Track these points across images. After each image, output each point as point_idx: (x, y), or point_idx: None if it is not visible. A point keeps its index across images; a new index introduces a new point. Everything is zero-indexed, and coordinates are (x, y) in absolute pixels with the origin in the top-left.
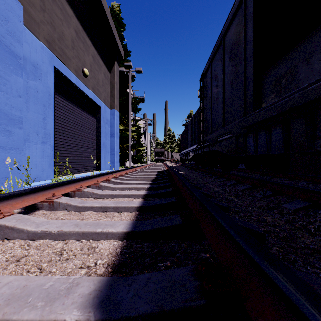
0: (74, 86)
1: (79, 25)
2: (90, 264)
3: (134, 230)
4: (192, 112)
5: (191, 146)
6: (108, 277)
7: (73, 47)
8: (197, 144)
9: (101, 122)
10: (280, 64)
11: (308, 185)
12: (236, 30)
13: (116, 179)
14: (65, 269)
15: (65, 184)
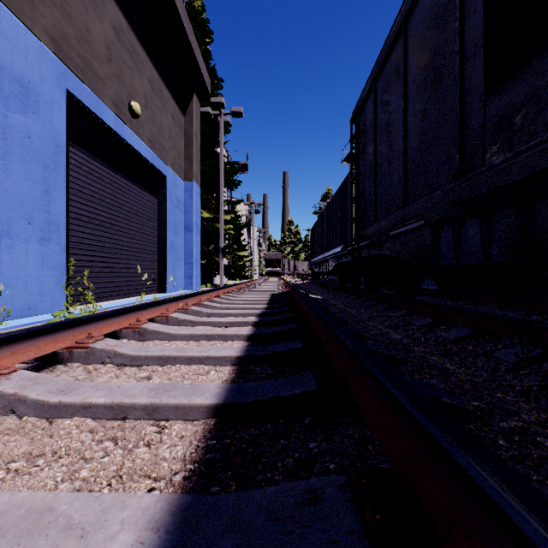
0: (112, 132)
1: (123, 19)
2: None
3: None
4: (330, 190)
5: (332, 249)
6: None
7: (109, 59)
8: (343, 244)
9: (167, 203)
10: (509, 86)
11: None
12: None
13: (183, 314)
14: None
15: (43, 333)
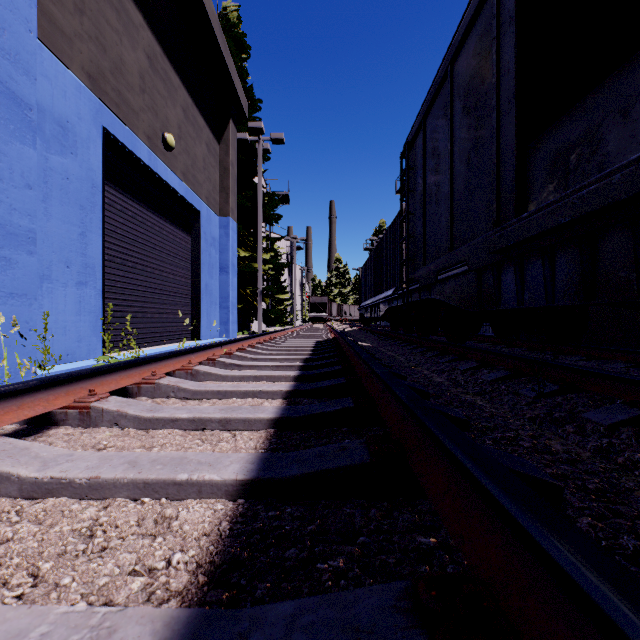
0: (145, 168)
1: (157, 44)
2: (156, 562)
3: (262, 478)
4: (384, 224)
5: (383, 291)
6: (190, 610)
7: (143, 89)
8: (395, 287)
9: (201, 242)
10: (565, 122)
11: (629, 372)
12: (478, 50)
13: (228, 359)
14: (94, 576)
15: (119, 369)
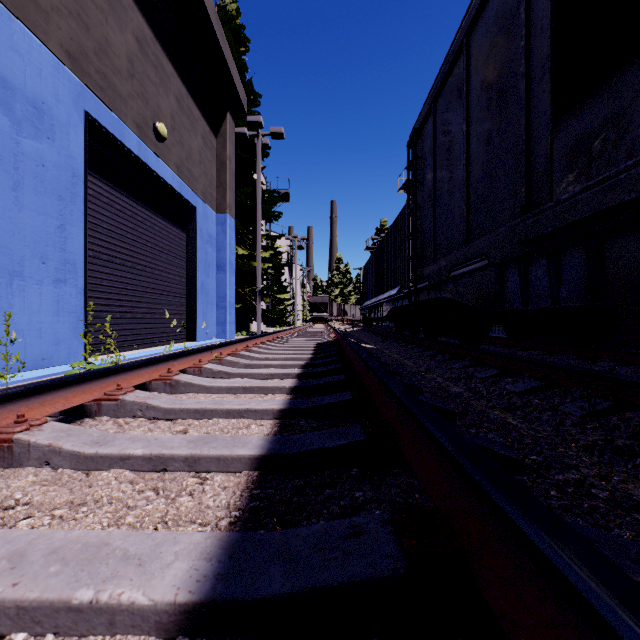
0: (134, 158)
1: (147, 28)
2: None
3: (219, 599)
4: (385, 223)
5: (387, 291)
6: None
7: (132, 74)
8: (400, 286)
9: (196, 239)
10: (587, 106)
11: None
12: (501, 13)
13: (217, 365)
14: None
15: (70, 384)
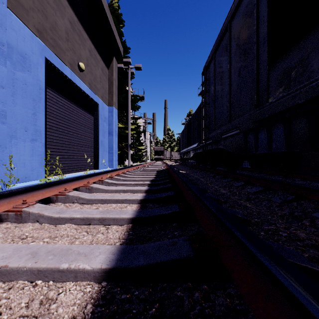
0: (69, 80)
1: (75, 16)
2: None
3: (119, 267)
4: (192, 111)
5: (192, 145)
6: None
7: (67, 39)
8: (198, 142)
9: (98, 119)
10: (289, 55)
11: None
12: (245, 12)
13: (110, 180)
14: None
15: (44, 187)
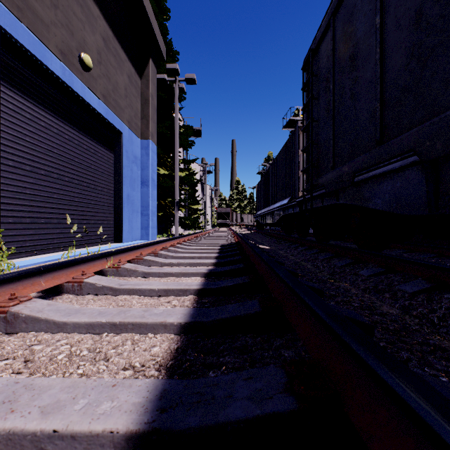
0: (58, 81)
1: None
2: None
3: None
4: (271, 155)
5: (278, 201)
6: None
7: (55, 4)
8: (290, 197)
9: (122, 158)
10: None
11: None
12: None
13: (105, 277)
14: None
15: None
